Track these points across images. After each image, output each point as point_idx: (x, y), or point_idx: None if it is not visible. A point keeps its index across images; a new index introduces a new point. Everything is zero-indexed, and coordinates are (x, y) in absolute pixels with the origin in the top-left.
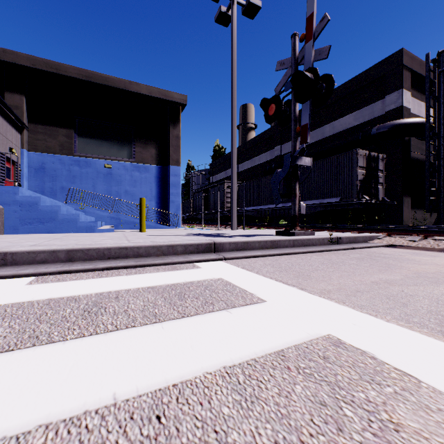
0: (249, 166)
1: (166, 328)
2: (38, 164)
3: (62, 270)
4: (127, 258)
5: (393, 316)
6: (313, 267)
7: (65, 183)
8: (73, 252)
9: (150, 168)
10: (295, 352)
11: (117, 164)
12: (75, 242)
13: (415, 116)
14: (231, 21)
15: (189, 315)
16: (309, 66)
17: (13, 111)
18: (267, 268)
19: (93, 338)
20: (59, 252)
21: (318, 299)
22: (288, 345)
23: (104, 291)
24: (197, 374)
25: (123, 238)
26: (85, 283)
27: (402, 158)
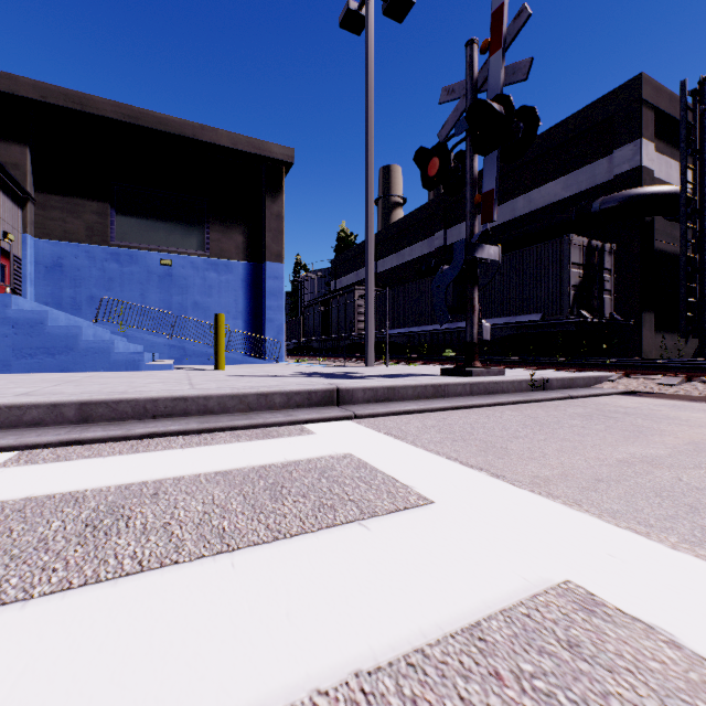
0: (394, 264)
1: (239, 566)
2: (51, 259)
3: (68, 439)
4: (187, 416)
5: (681, 536)
6: (509, 432)
7: (96, 290)
8: (90, 407)
9: (235, 266)
10: (505, 630)
11: (181, 260)
12: (99, 388)
13: (662, 182)
14: (366, 24)
15: (288, 534)
16: (496, 94)
17: (9, 172)
18: (430, 435)
19: (86, 594)
20: (65, 407)
21: (529, 497)
22: (490, 611)
23: (134, 480)
24: (296, 695)
25: (184, 381)
26: (104, 464)
27: (642, 250)
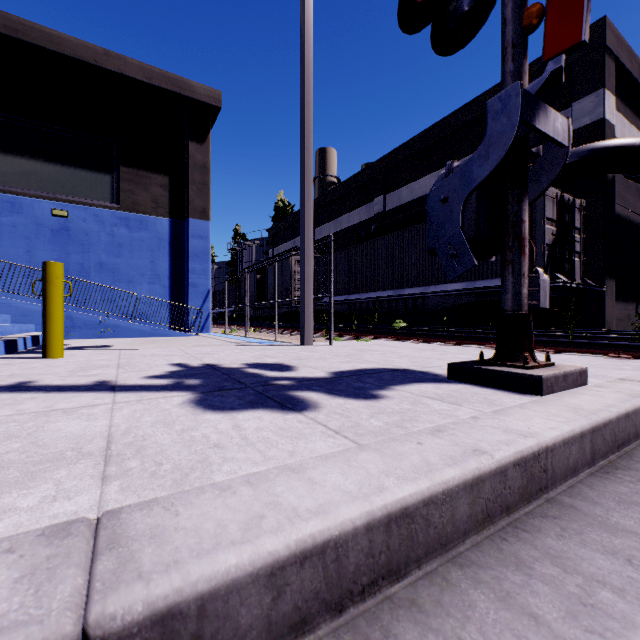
0: (332, 231)
1: None
2: None
3: None
4: None
5: None
6: None
7: None
8: None
9: (151, 221)
10: None
11: (81, 211)
12: None
13: None
14: None
15: None
16: None
17: None
18: None
19: None
20: None
21: None
22: None
23: None
24: None
25: None
26: None
27: (604, 211)
